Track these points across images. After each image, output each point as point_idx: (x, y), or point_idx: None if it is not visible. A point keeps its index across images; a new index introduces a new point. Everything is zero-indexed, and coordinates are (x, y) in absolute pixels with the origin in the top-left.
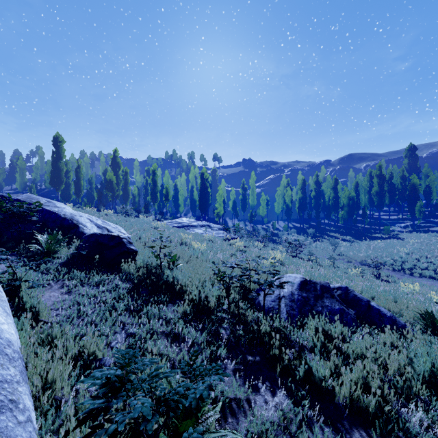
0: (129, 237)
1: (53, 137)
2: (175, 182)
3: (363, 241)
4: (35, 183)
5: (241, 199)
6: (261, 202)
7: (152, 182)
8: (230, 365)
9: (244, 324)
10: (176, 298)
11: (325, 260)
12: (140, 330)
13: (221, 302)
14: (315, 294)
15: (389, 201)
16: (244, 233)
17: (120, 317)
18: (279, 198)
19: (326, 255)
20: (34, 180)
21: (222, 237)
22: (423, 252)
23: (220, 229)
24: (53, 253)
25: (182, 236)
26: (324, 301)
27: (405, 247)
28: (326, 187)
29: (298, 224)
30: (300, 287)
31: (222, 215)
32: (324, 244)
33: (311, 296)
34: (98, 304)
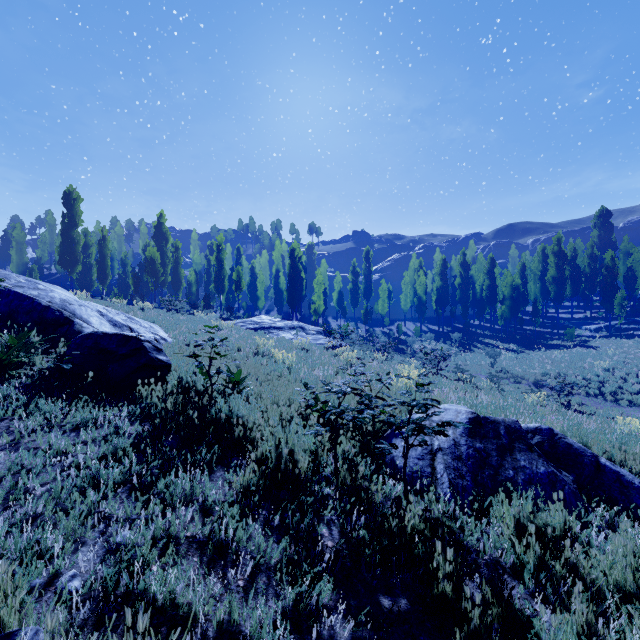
0: (157, 340)
1: (64, 193)
2: (252, 263)
3: (536, 351)
4: (40, 265)
5: (350, 289)
6: (381, 294)
7: (216, 262)
8: (341, 630)
9: (368, 510)
10: (232, 454)
11: (481, 380)
12: (140, 537)
13: (320, 460)
14: (499, 444)
15: (571, 292)
16: (356, 338)
17: (103, 503)
18: (407, 287)
19: (480, 372)
20: (39, 260)
21: (323, 344)
22: (630, 368)
23: (319, 333)
24: (14, 368)
25: (258, 341)
26: (516, 457)
27: (602, 360)
28: (476, 272)
29: (436, 326)
30: (469, 431)
31: (322, 314)
32: (477, 356)
33: (490, 448)
34: (66, 470)
